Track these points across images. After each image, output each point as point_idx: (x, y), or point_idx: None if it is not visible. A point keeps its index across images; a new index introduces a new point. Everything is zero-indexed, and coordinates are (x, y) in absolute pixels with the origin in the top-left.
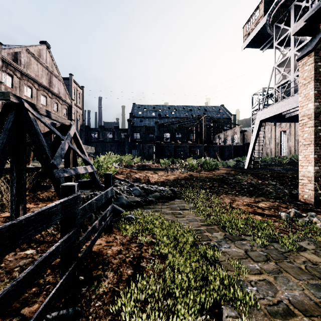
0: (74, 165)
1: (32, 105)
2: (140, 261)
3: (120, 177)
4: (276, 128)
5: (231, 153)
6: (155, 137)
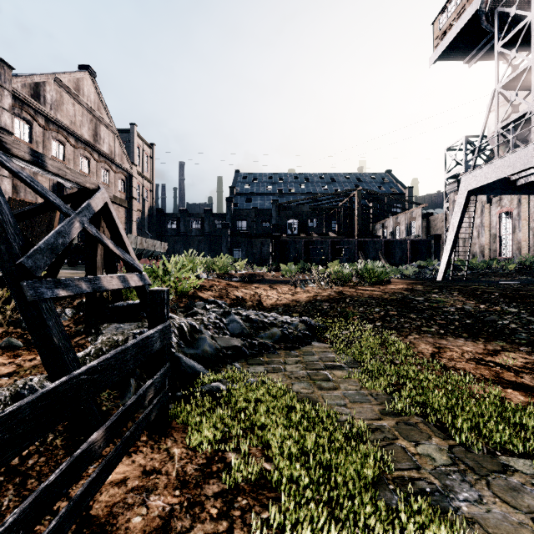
0: (109, 273)
1: None
2: None
3: (207, 295)
4: (492, 208)
5: (407, 254)
6: (273, 227)
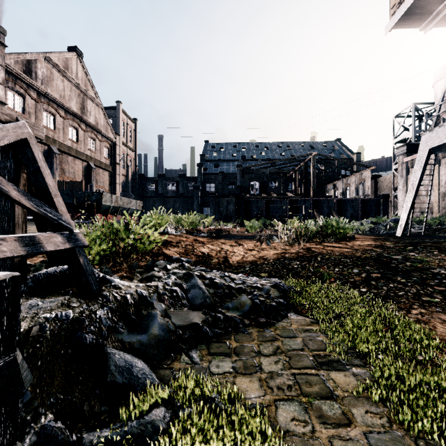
0: (41, 231)
1: None
2: None
3: (172, 252)
4: (441, 168)
5: (358, 211)
6: (237, 188)
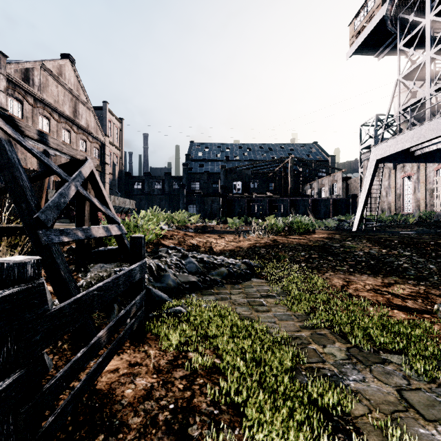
0: (93, 225)
1: (9, 119)
2: (188, 422)
3: (169, 243)
4: (397, 173)
5: (330, 210)
6: (221, 188)
